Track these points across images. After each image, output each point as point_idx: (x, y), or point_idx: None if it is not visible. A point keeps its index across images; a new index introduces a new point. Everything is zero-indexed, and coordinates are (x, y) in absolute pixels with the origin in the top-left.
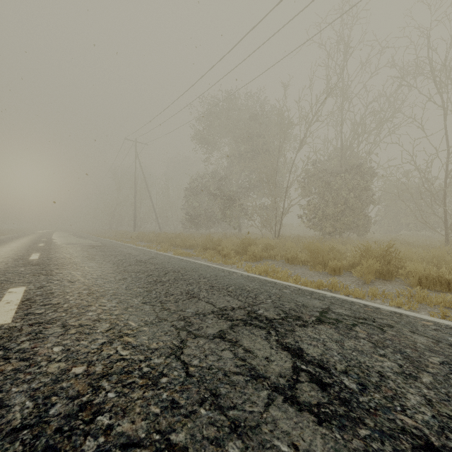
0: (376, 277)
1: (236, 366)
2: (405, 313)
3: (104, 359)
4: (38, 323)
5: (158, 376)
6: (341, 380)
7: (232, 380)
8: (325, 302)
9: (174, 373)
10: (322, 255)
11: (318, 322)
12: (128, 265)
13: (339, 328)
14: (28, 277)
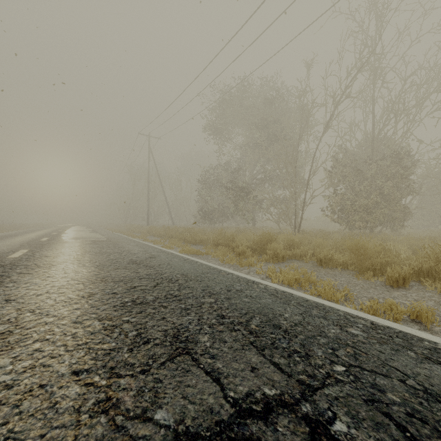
0: None
1: None
2: None
3: None
4: None
5: None
6: None
7: None
8: None
9: None
10: (372, 257)
11: None
12: (113, 269)
13: None
14: None
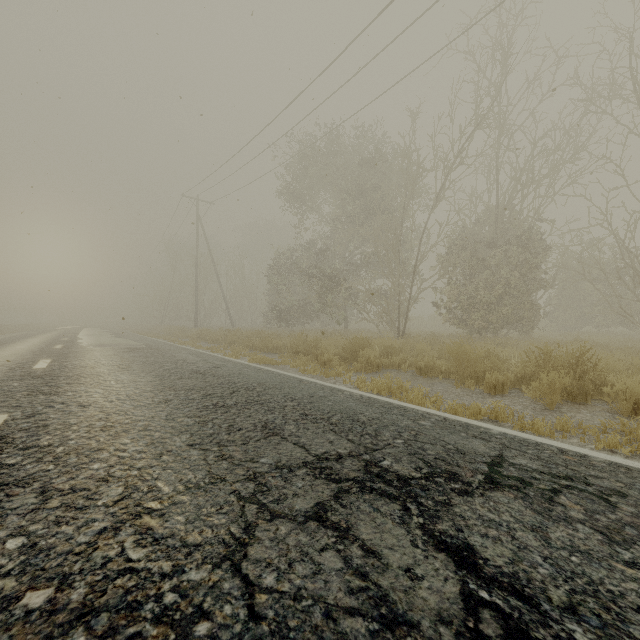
0: (562, 398)
1: (350, 593)
2: (634, 467)
3: (93, 569)
4: (0, 485)
5: (192, 616)
6: (569, 632)
7: (341, 631)
8: (492, 444)
9: (224, 609)
10: (474, 363)
11: (489, 485)
12: (177, 379)
13: (530, 497)
14: (19, 398)
